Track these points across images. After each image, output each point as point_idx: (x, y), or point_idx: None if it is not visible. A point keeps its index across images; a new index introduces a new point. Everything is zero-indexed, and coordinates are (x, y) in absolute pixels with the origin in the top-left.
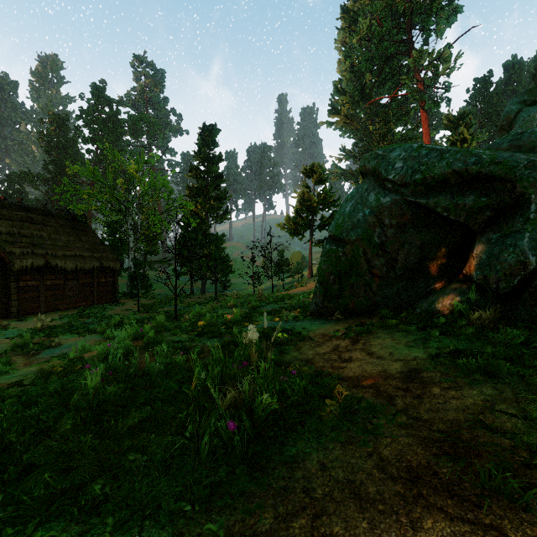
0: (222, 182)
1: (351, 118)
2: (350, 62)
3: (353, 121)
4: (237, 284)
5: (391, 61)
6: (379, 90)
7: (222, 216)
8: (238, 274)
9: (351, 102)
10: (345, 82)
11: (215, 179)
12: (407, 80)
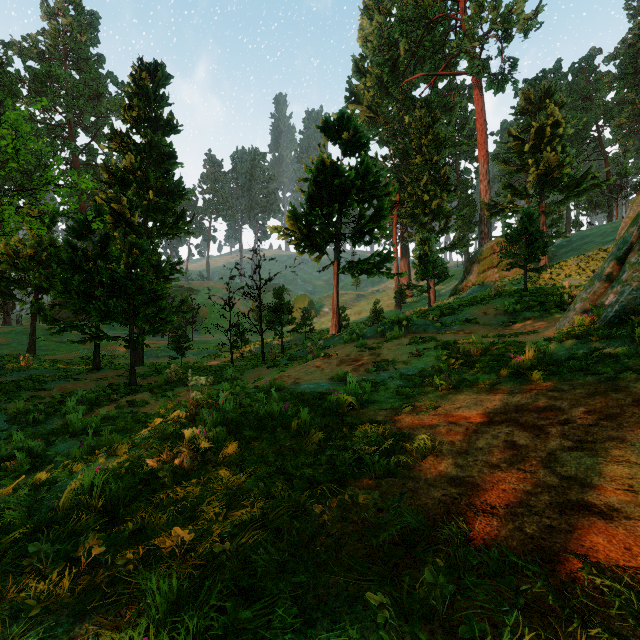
0: (175, 166)
1: (377, 111)
2: (378, 22)
3: (379, 115)
4: (210, 343)
5: (433, 30)
6: (416, 70)
7: (175, 224)
8: (202, 328)
9: (378, 87)
10: (371, 51)
11: (161, 160)
12: (466, 40)
